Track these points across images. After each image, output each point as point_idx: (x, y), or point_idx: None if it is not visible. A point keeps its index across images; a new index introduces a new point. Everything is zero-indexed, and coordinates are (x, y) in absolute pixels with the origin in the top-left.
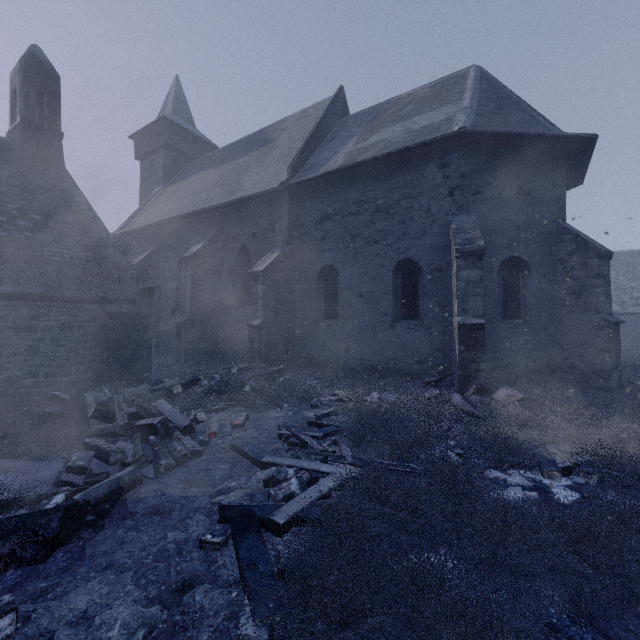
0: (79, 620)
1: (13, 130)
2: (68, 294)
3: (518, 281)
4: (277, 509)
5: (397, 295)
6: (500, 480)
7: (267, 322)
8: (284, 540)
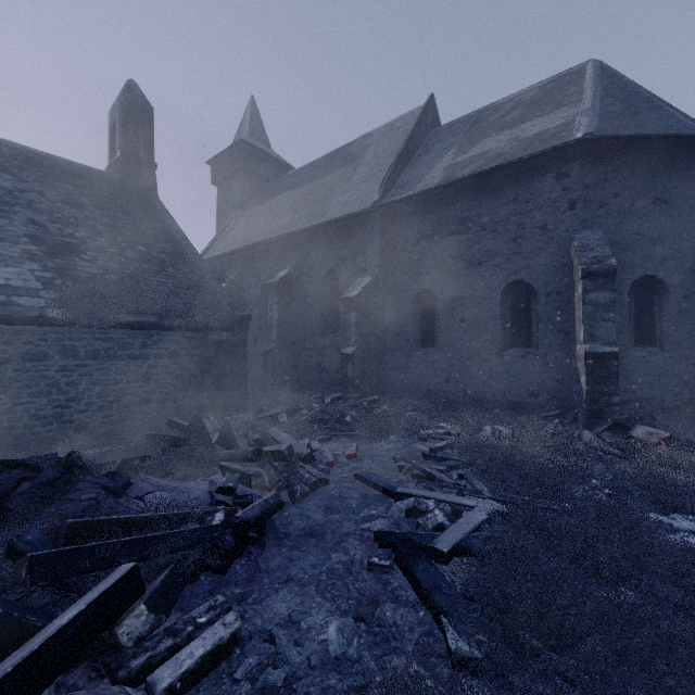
0: (287, 623)
1: (113, 164)
2: (176, 323)
3: (653, 303)
4: (435, 538)
5: (505, 321)
6: (665, 524)
7: (360, 350)
8: (450, 568)
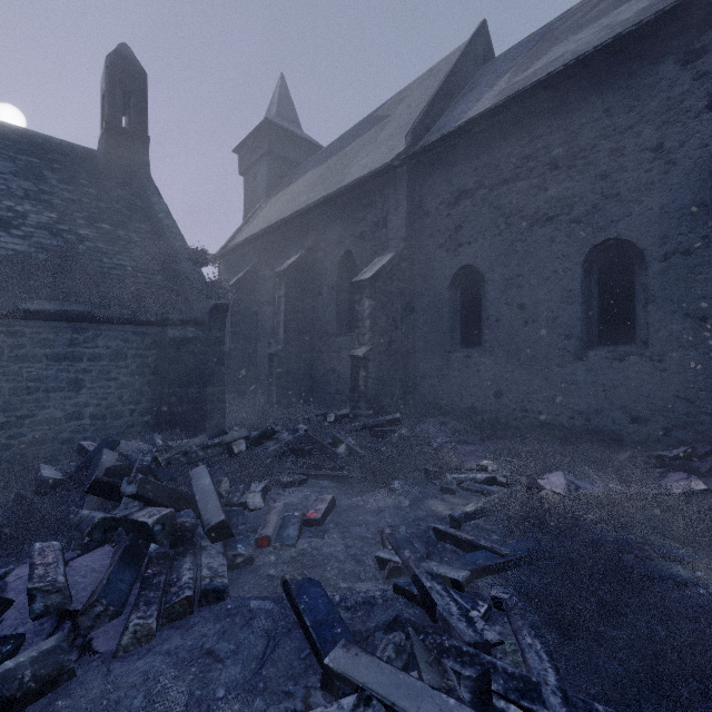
0: None
1: (100, 140)
2: (119, 313)
3: None
4: None
5: (589, 304)
6: None
7: (376, 351)
8: None
